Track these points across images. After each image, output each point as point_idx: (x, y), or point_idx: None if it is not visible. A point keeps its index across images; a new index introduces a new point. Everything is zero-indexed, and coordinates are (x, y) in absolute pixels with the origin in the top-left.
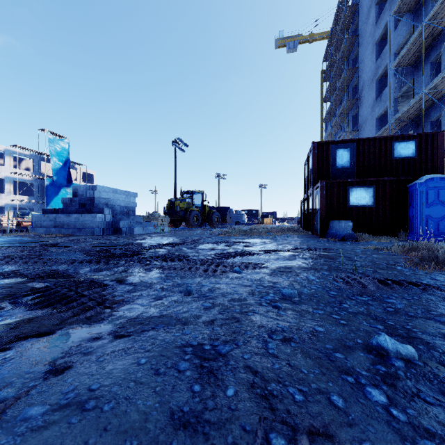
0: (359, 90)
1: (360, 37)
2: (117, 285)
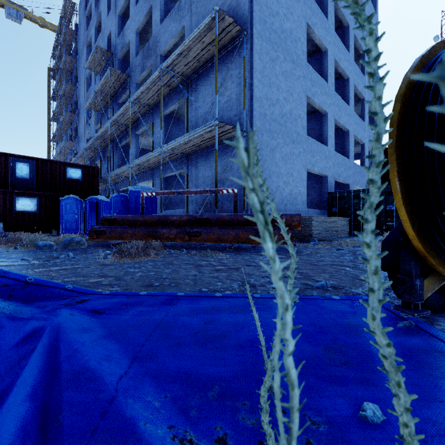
0: (78, 107)
1: (79, 62)
2: None
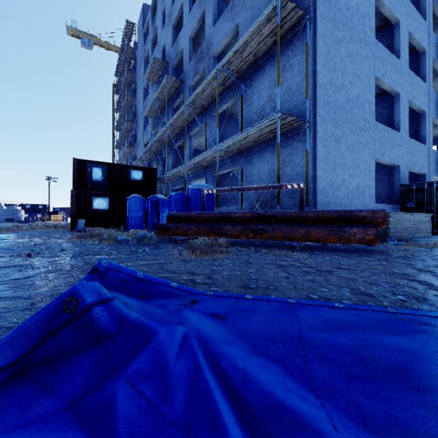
0: (137, 116)
1: (137, 75)
2: None
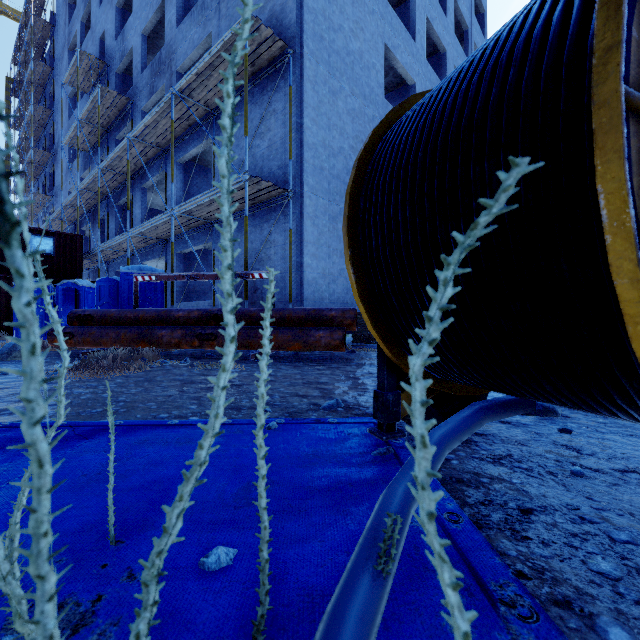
0: (56, 142)
1: (57, 73)
2: None
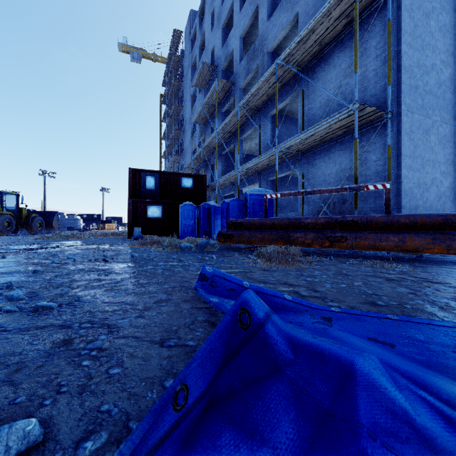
0: (184, 124)
1: (184, 83)
2: None
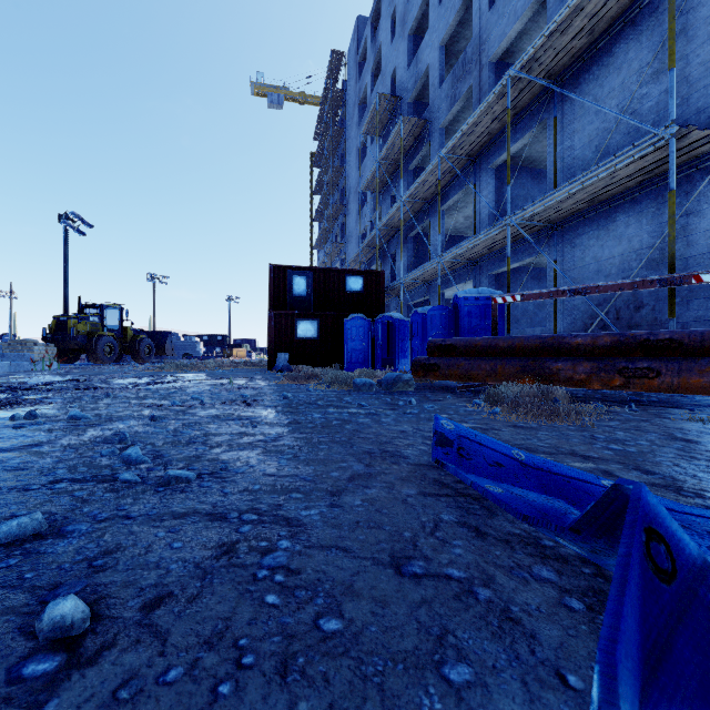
0: (347, 195)
1: (348, 132)
2: (46, 399)
